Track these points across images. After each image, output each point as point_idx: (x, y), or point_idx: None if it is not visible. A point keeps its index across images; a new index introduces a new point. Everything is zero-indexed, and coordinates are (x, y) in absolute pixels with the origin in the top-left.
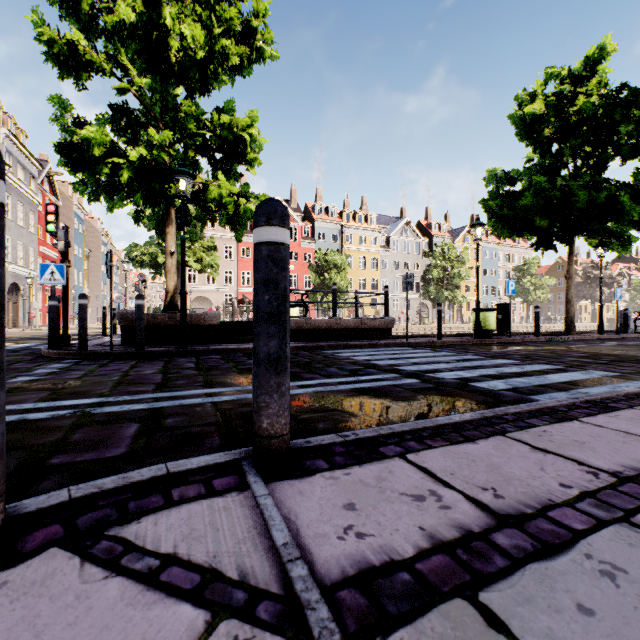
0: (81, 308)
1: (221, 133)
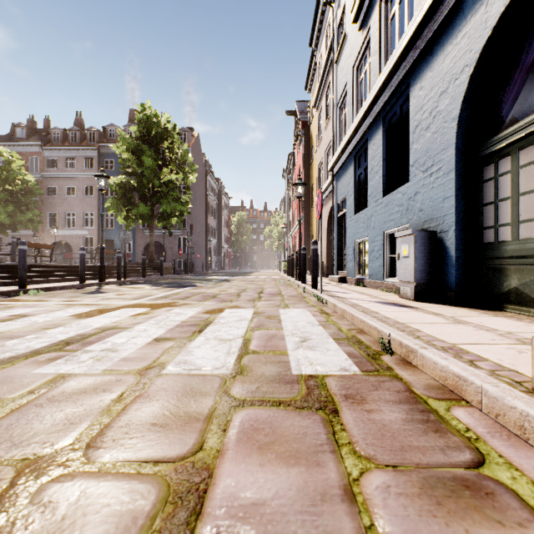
0: (186, 263)
1: (132, 183)
